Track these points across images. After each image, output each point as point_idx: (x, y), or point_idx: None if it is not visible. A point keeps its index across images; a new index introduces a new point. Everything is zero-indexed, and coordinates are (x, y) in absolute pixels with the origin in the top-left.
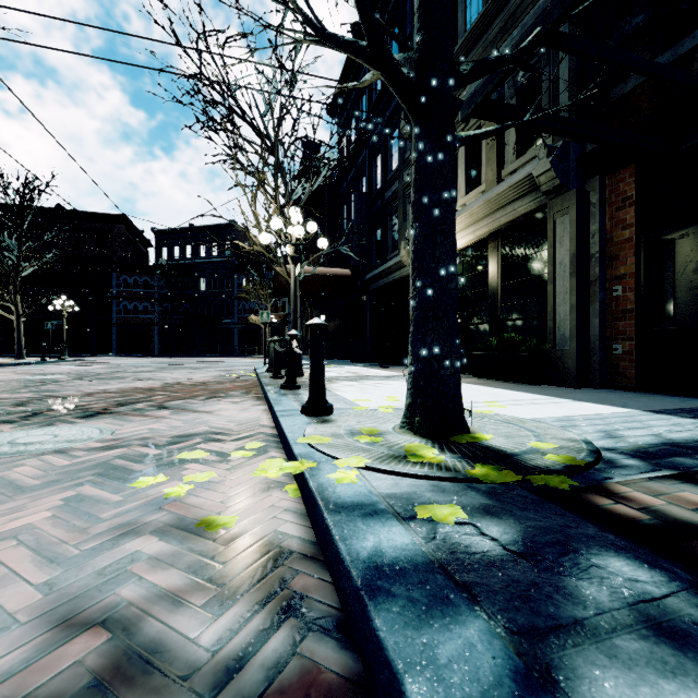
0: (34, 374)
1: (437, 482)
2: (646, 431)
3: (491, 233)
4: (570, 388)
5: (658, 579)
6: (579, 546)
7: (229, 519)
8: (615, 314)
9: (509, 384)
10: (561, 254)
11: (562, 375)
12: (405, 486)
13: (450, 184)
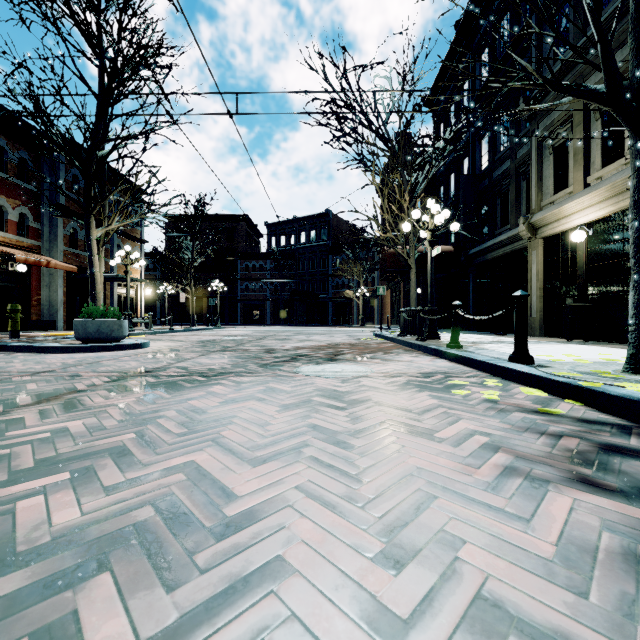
0: (224, 336)
1: None
2: None
3: None
4: None
5: None
6: None
7: (556, 410)
8: None
9: None
10: None
11: None
12: None
13: None
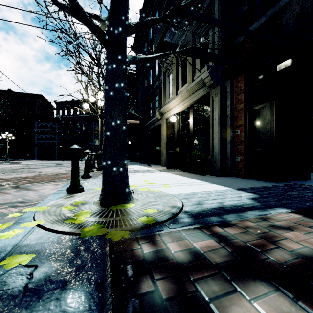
0: None
1: (65, 235)
2: (219, 200)
3: (190, 105)
4: (218, 176)
5: (79, 309)
6: (72, 283)
7: None
8: (237, 143)
9: (194, 174)
10: (215, 115)
11: (215, 170)
12: (43, 239)
13: (121, 80)
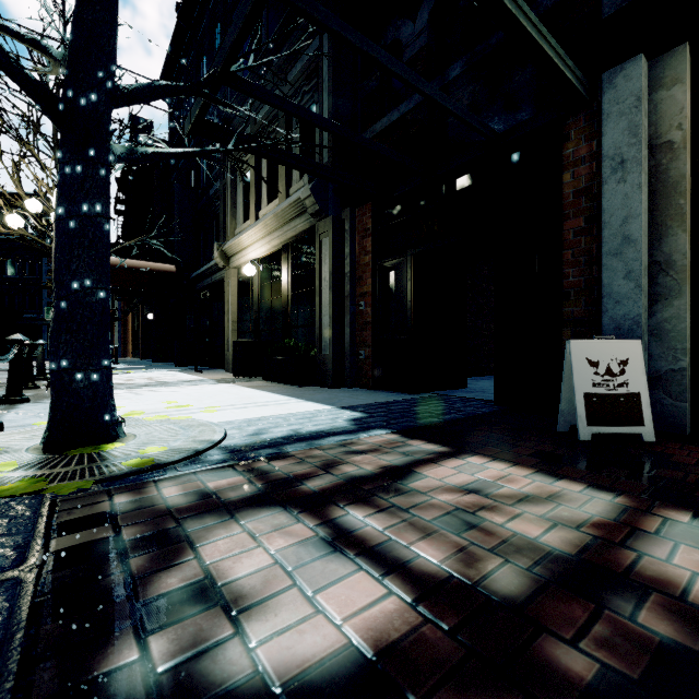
0: None
1: None
2: (296, 426)
3: (283, 245)
4: (328, 389)
5: None
6: None
7: None
8: (361, 325)
9: (285, 386)
10: (325, 271)
11: (324, 377)
12: None
13: (96, 198)
